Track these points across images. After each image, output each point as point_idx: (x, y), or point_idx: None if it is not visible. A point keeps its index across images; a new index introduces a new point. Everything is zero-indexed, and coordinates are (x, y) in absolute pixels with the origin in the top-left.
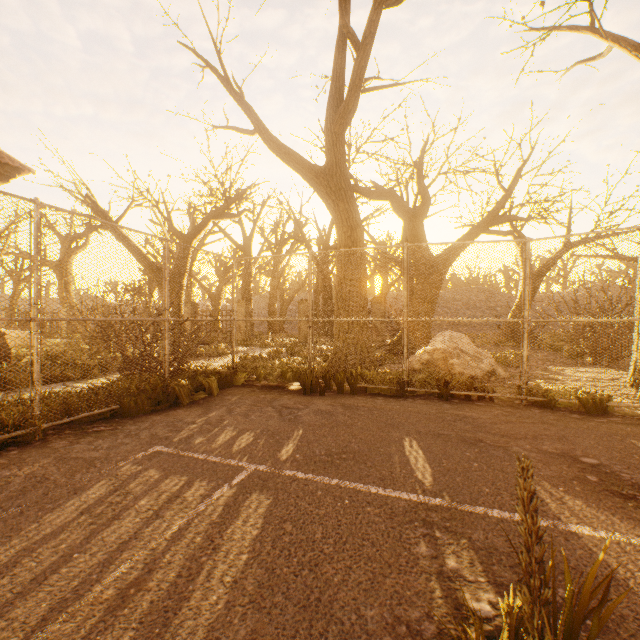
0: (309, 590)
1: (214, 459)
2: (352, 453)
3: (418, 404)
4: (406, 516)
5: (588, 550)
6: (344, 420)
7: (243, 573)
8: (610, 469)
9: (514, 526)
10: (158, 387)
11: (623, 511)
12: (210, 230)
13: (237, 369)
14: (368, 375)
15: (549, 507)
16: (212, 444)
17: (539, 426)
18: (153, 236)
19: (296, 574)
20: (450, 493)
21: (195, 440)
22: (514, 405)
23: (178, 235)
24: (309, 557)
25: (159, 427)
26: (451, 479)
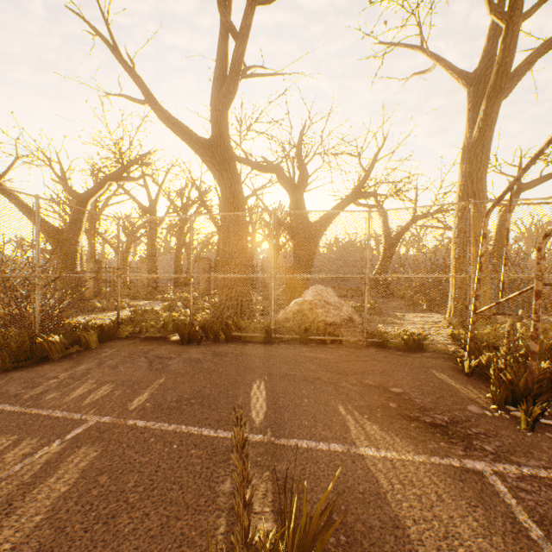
0: (93, 546)
1: (58, 414)
2: (202, 398)
3: (281, 349)
4: (225, 455)
5: (366, 469)
6: (209, 367)
7: (28, 537)
8: (409, 396)
9: (315, 454)
10: (26, 343)
11: (405, 431)
12: (114, 192)
13: (123, 322)
14: (242, 325)
15: (350, 434)
16: (64, 398)
17: (370, 363)
18: (20, 192)
19: (87, 530)
20: (274, 429)
21: (48, 395)
22: (357, 346)
23: (73, 194)
24: (110, 509)
25: (14, 384)
26: (280, 415)
